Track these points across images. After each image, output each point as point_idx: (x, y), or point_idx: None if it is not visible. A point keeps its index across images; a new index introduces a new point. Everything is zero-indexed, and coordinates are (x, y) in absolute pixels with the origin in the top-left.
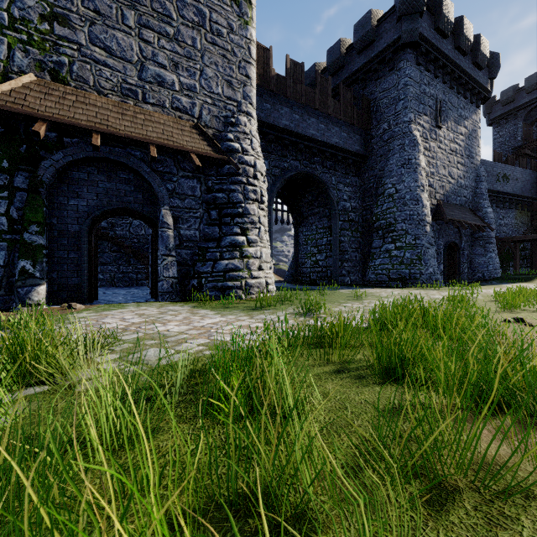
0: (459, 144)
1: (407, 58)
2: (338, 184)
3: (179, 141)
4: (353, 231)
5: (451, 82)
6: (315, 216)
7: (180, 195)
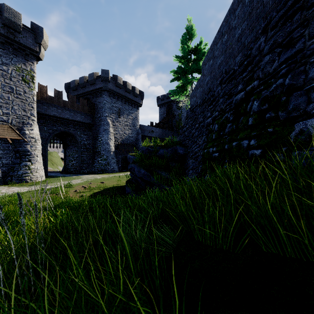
0: (129, 122)
1: (105, 94)
2: (81, 134)
3: (3, 134)
4: (88, 152)
5: (125, 101)
6: (73, 146)
7: (3, 149)
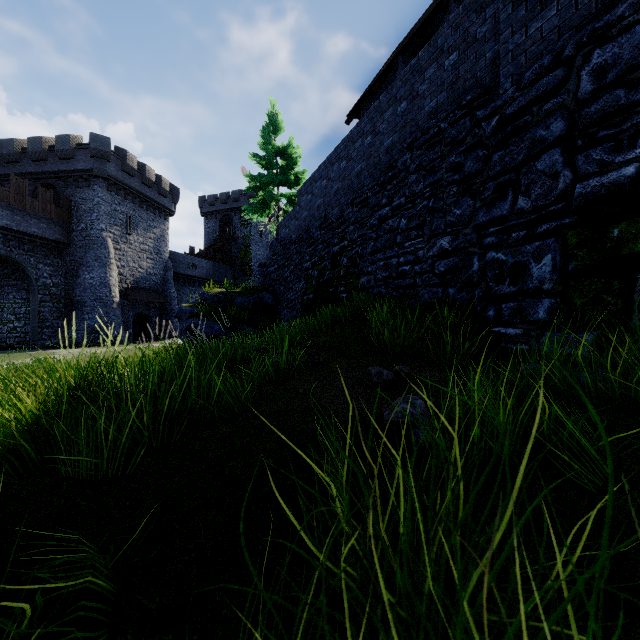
0: (149, 245)
1: (100, 185)
2: (38, 264)
3: None
4: (55, 302)
5: (141, 203)
6: (13, 287)
7: None
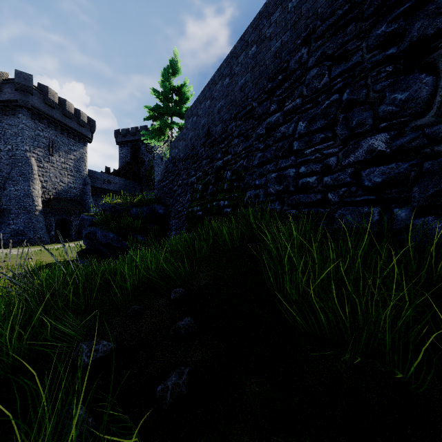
0: (69, 165)
1: (24, 113)
2: None
3: None
4: None
5: (62, 131)
6: None
7: None
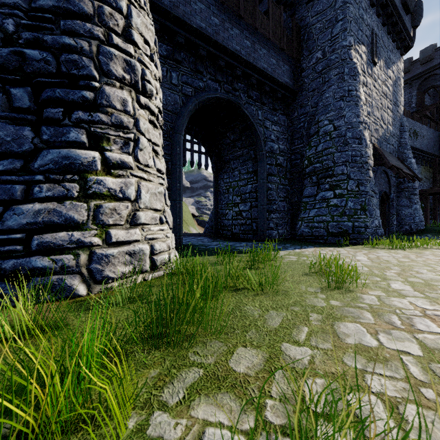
0: (388, 88)
1: None
2: (265, 120)
3: None
4: (281, 177)
5: (384, 18)
6: (238, 160)
7: None
